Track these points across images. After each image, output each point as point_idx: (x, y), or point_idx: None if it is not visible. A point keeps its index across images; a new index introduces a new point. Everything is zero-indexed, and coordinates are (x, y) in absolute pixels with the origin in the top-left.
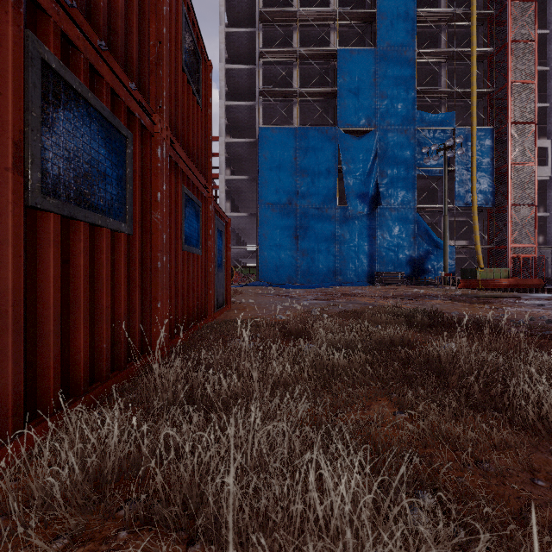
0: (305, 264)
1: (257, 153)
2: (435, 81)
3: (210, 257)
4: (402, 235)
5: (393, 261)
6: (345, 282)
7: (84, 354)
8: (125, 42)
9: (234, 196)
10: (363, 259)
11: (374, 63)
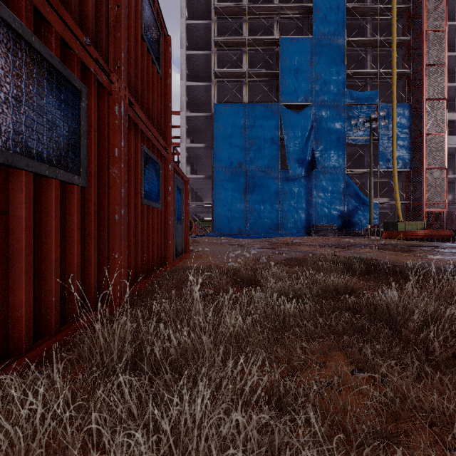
0: (253, 218)
1: (212, 125)
2: (362, 65)
3: (169, 211)
4: (334, 193)
5: (327, 216)
6: (286, 233)
7: (26, 310)
8: None
9: (193, 161)
10: (301, 213)
11: (311, 49)
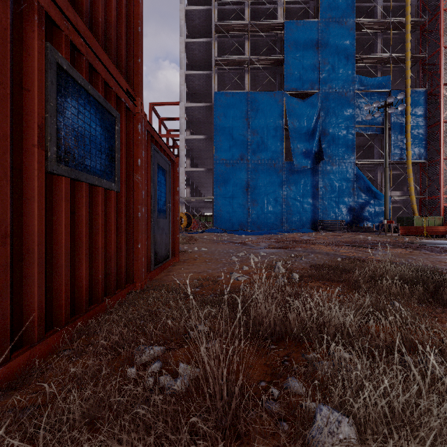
0: (255, 213)
1: (213, 115)
2: (371, 50)
3: (138, 197)
4: (342, 186)
5: (334, 210)
6: (291, 229)
7: None
8: None
9: (193, 154)
10: (307, 208)
11: (317, 33)
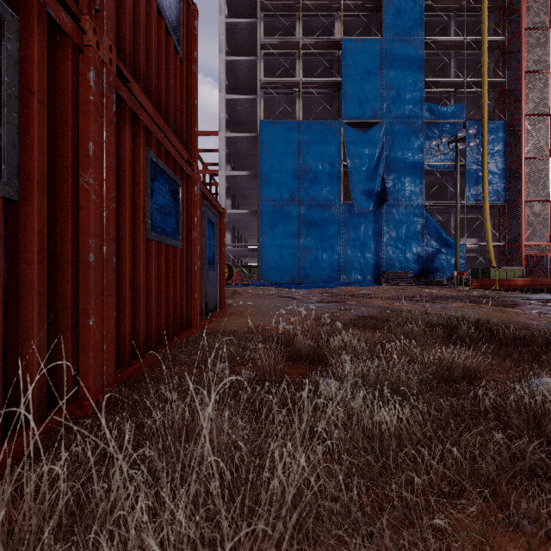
0: (308, 263)
1: (258, 147)
2: (444, 73)
3: (194, 252)
4: (409, 232)
5: (400, 260)
6: (350, 282)
7: None
8: None
9: (234, 193)
10: (369, 257)
11: (380, 53)
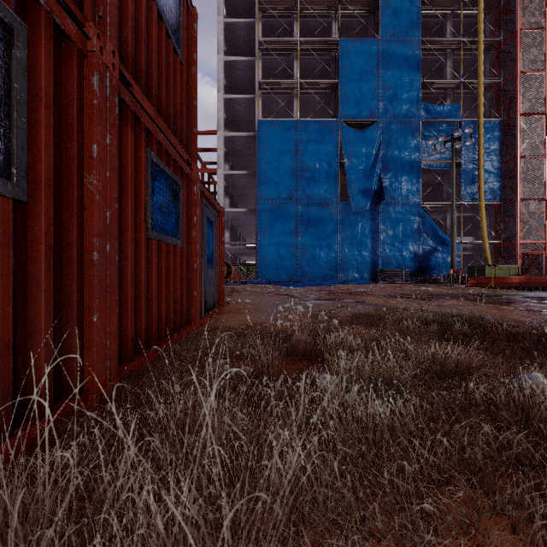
0: (306, 261)
1: (256, 147)
2: (440, 72)
3: (194, 250)
4: (406, 231)
5: (397, 258)
6: (347, 280)
7: None
8: None
9: (233, 192)
10: (366, 256)
11: (377, 53)
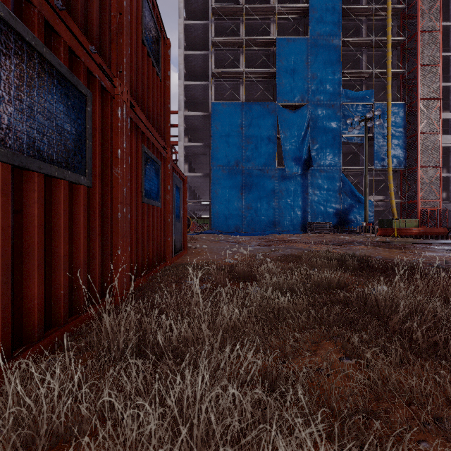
0: (250, 215)
1: (210, 124)
2: (357, 64)
3: (168, 209)
4: (330, 191)
5: (322, 213)
6: (283, 230)
7: (38, 301)
8: (85, 8)
9: (191, 159)
10: (298, 211)
11: (307, 49)
